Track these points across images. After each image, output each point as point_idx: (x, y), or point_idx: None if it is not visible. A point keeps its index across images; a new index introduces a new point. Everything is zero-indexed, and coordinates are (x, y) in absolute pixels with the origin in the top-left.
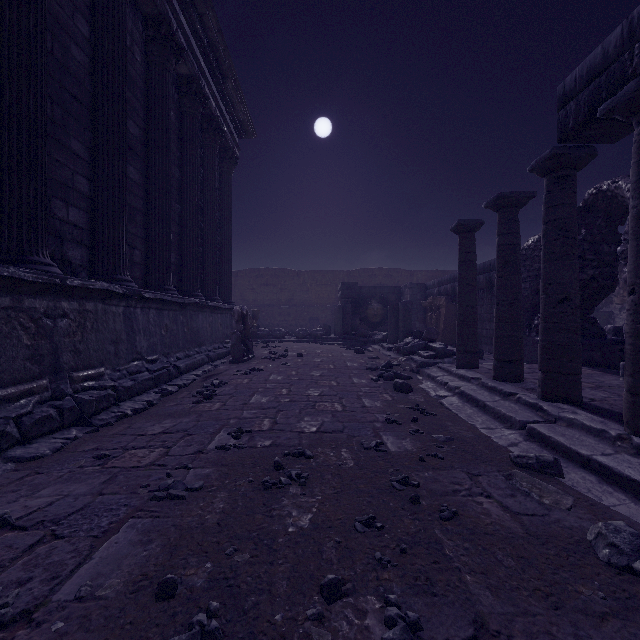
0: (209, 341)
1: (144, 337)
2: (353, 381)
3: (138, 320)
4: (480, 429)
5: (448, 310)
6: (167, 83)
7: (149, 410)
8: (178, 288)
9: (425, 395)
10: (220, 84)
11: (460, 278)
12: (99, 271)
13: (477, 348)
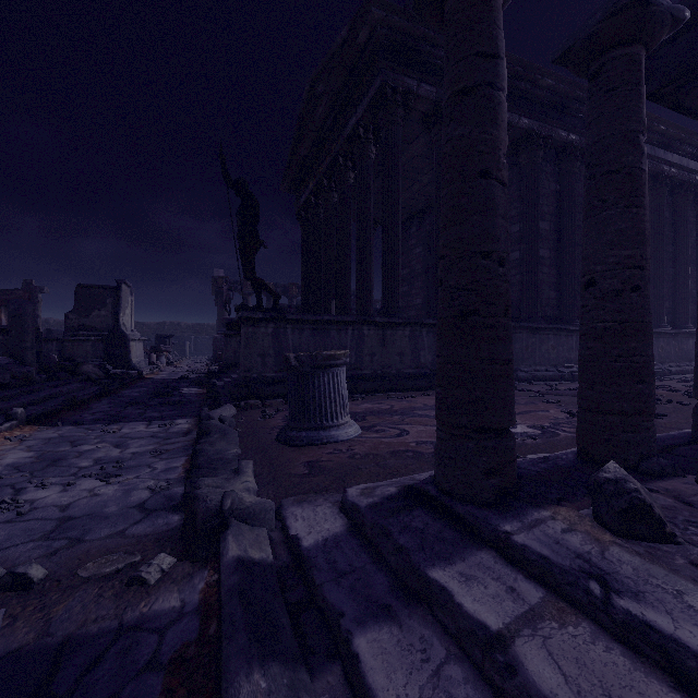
0: None
1: None
2: None
3: None
4: None
5: None
6: (662, 206)
7: None
8: (671, 323)
9: None
10: None
11: None
12: None
13: None
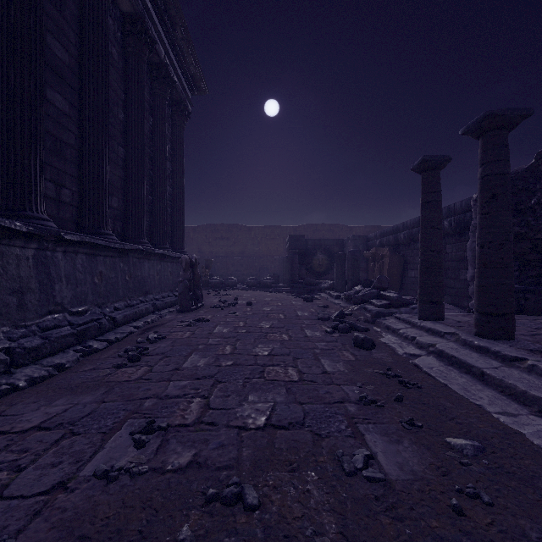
0: (157, 289)
1: (67, 286)
2: (306, 334)
3: (58, 266)
4: (496, 415)
5: (392, 260)
6: (104, 10)
7: (54, 378)
8: (122, 235)
9: (391, 352)
10: (169, 32)
11: (424, 221)
12: (3, 206)
13: (443, 298)
